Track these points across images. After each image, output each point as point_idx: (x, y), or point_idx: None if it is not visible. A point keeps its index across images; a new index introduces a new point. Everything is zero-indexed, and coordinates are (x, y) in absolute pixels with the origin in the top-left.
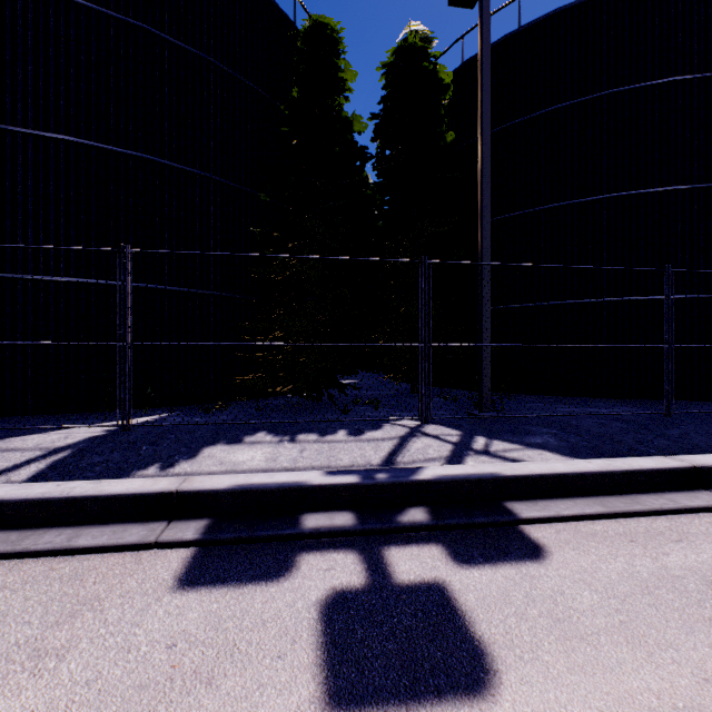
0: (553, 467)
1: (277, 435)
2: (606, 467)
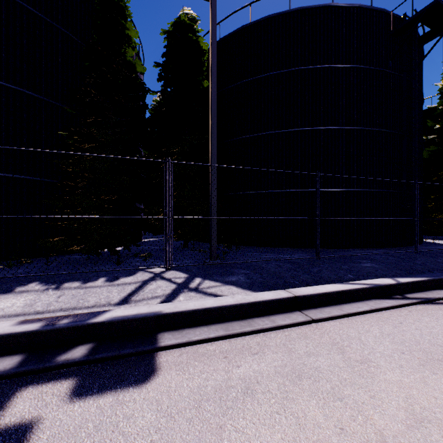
0: (204, 303)
1: (46, 284)
2: (239, 301)
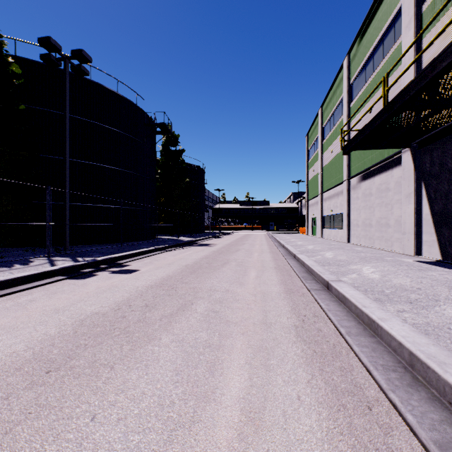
0: (120, 254)
1: None
2: (129, 253)
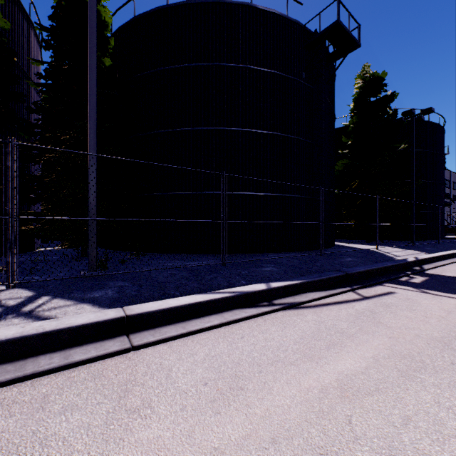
0: None
1: None
2: (24, 332)
